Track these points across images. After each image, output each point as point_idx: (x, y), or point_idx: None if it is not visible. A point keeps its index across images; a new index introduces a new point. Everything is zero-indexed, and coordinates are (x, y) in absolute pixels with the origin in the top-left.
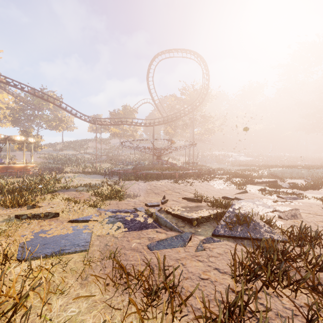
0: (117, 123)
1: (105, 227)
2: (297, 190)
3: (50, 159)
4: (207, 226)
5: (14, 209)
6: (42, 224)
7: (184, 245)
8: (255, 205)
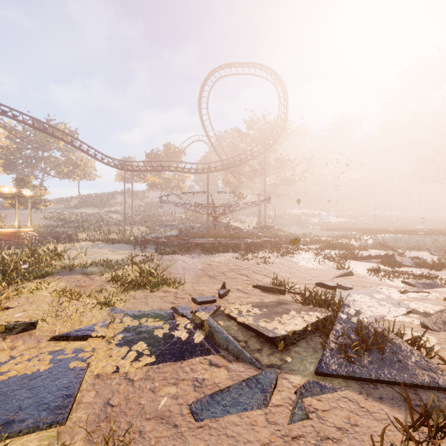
0: (156, 168)
1: (114, 355)
2: (426, 269)
3: (59, 221)
4: (302, 348)
5: None
6: None
7: (265, 401)
8: (375, 301)
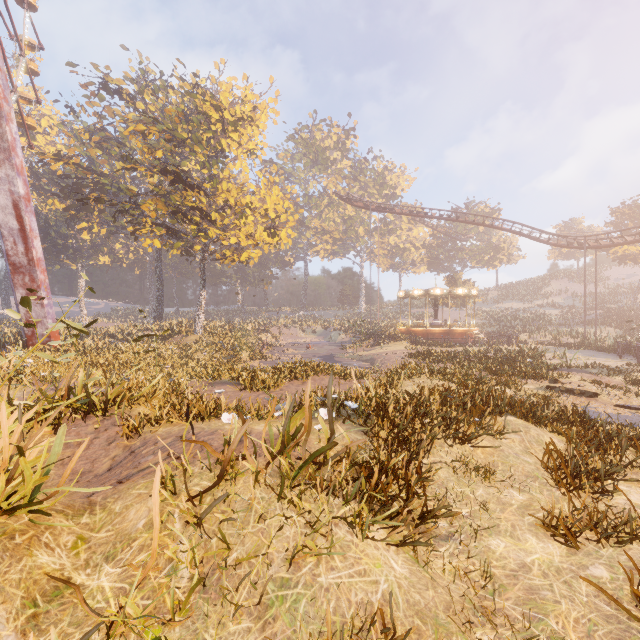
0: None
1: None
2: None
3: (484, 319)
4: None
5: (532, 380)
6: (580, 400)
7: None
8: None
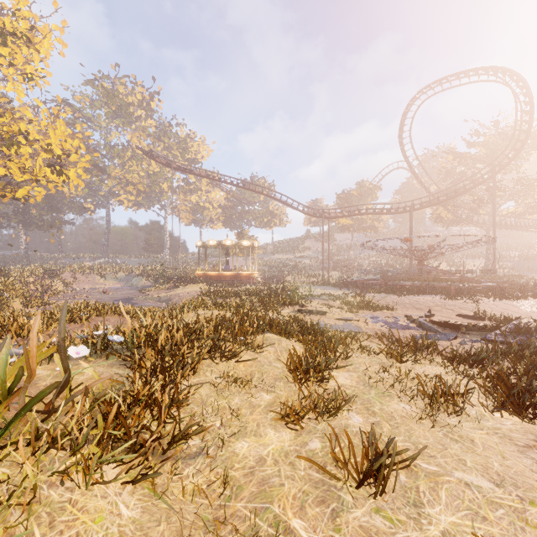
0: (352, 213)
1: (370, 324)
2: None
3: (264, 266)
4: (480, 336)
5: (289, 307)
6: (317, 318)
7: (448, 340)
8: None
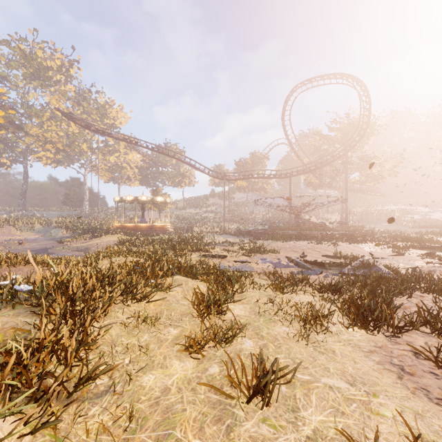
0: (247, 177)
1: (260, 265)
2: None
3: (176, 219)
4: (338, 270)
5: (196, 252)
6: (218, 261)
7: (316, 275)
8: (397, 263)
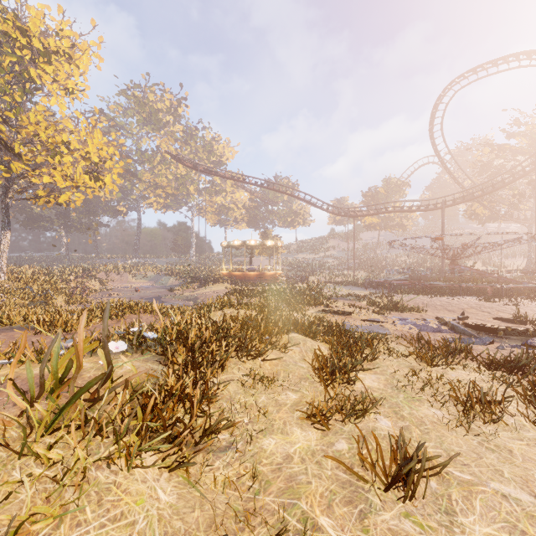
0: (379, 211)
1: (398, 326)
2: None
3: (287, 266)
4: (520, 341)
5: (314, 307)
6: (342, 318)
7: (484, 345)
8: None
